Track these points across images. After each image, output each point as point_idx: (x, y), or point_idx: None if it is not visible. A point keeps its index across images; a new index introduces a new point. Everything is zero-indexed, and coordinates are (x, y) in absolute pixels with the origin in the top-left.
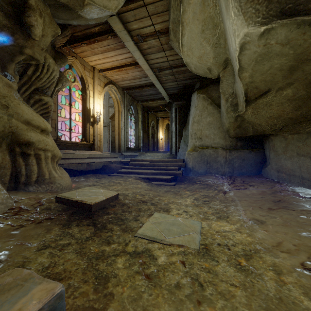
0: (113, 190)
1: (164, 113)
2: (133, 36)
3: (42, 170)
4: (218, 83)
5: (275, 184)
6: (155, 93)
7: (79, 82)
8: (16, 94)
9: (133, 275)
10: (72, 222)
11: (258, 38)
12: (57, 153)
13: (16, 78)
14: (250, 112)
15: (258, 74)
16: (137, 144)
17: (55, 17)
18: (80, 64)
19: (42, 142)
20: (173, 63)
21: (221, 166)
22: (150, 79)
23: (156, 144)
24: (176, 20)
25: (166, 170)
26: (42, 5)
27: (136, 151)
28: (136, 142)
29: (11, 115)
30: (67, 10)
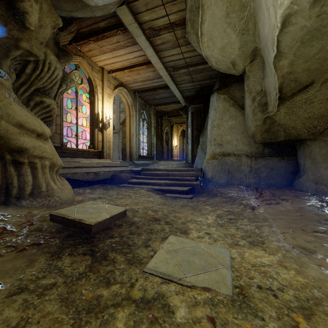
0: (121, 205)
1: (179, 119)
2: (145, 30)
3: (38, 181)
4: (241, 82)
5: (314, 198)
6: (169, 96)
7: (87, 84)
8: (11, 94)
9: None
10: (64, 250)
11: (310, 6)
12: (57, 162)
13: (12, 77)
14: (282, 113)
15: (301, 61)
16: (150, 151)
17: (57, 8)
18: (87, 65)
19: (37, 148)
20: (189, 61)
21: (245, 177)
22: (164, 80)
23: (170, 152)
24: (194, 8)
25: (182, 180)
26: None
27: (148, 160)
28: (148, 149)
29: (1, 116)
30: None
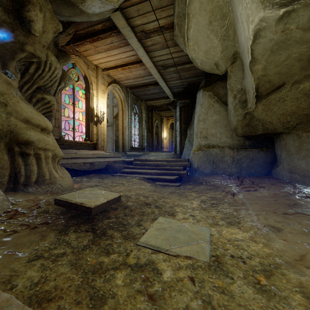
0: (116, 191)
1: (168, 113)
2: (136, 33)
3: (42, 171)
4: (225, 80)
5: (288, 186)
6: (159, 92)
7: (83, 81)
8: (17, 92)
9: (134, 295)
10: (69, 228)
11: (275, 23)
12: (58, 153)
13: (17, 76)
14: (260, 109)
15: (273, 66)
16: (141, 143)
17: (57, 14)
18: (83, 63)
19: (42, 141)
20: (177, 61)
21: (228, 166)
22: (154, 77)
23: (160, 144)
24: (181, 14)
25: (170, 170)
26: (42, 0)
27: (140, 151)
28: (140, 141)
29: (10, 113)
30: (69, 6)
